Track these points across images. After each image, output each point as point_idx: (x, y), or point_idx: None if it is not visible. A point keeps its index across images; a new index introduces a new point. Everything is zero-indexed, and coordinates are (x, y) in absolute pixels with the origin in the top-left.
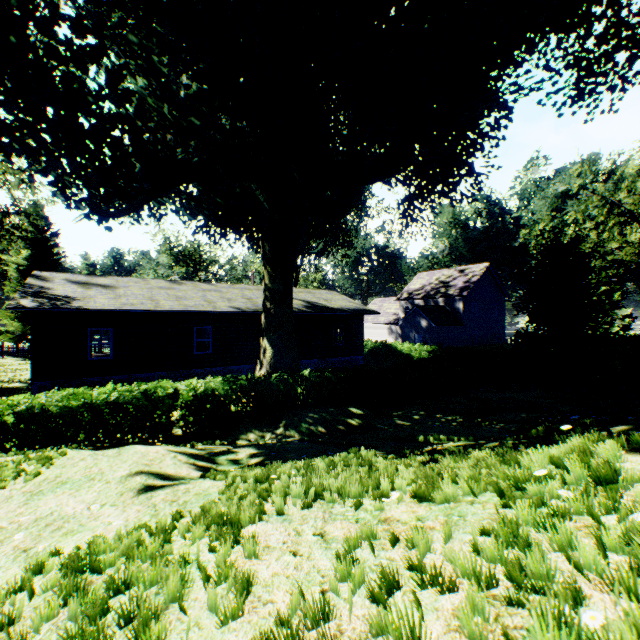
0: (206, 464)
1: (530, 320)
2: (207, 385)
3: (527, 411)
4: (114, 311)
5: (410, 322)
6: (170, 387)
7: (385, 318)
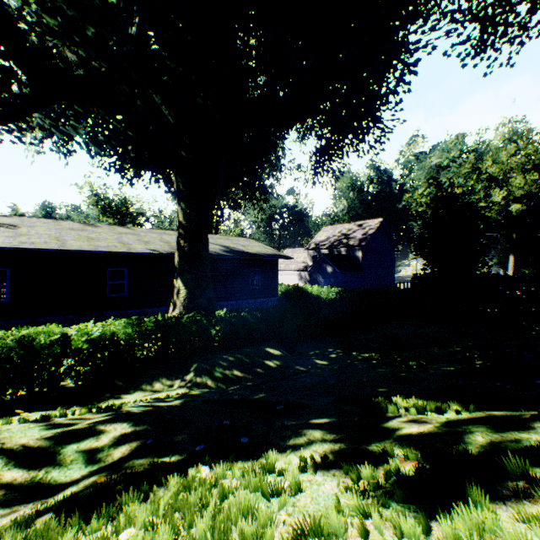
0: (23, 471)
1: (427, 263)
2: (105, 329)
3: (437, 346)
4: (11, 250)
5: (318, 268)
6: (58, 332)
7: (295, 266)
